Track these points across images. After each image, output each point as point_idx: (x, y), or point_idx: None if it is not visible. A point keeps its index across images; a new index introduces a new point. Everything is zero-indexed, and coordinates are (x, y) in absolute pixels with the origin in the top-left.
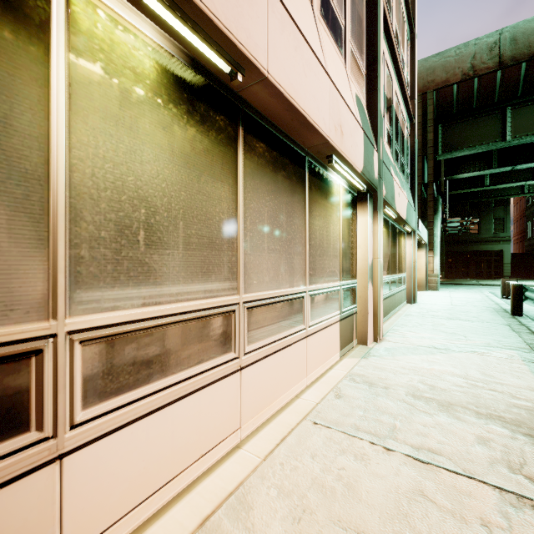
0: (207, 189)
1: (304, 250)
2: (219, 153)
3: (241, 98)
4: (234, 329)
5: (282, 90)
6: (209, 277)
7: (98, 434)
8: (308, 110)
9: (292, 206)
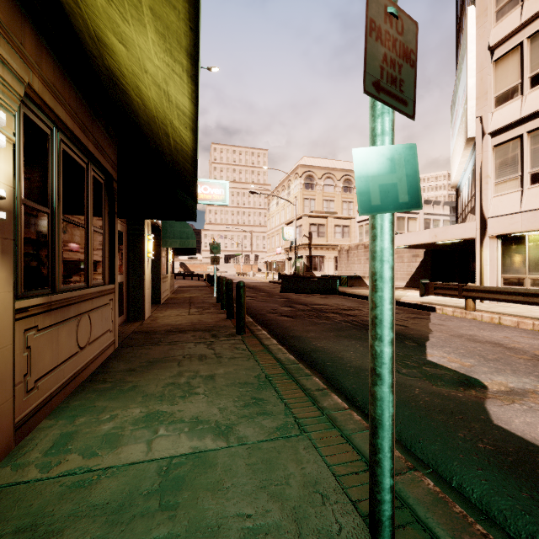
0: None
1: None
2: None
3: None
4: None
5: None
6: None
7: None
8: None
9: None
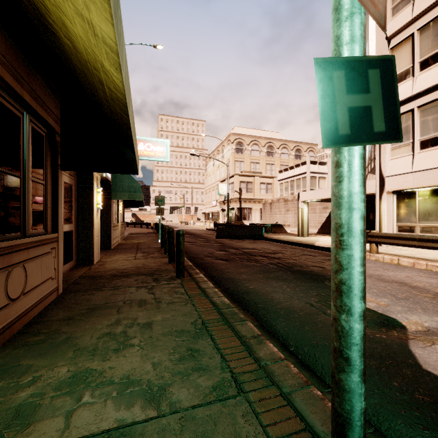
0: None
1: None
2: None
3: None
4: None
5: None
6: None
7: None
8: None
9: None
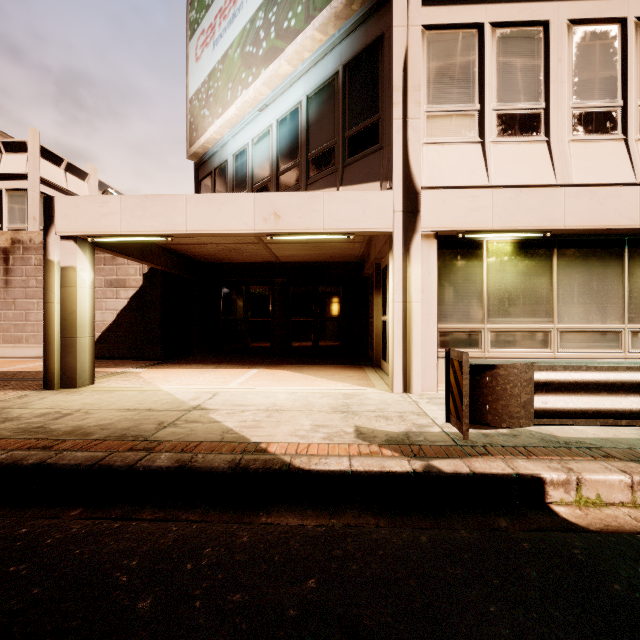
0: (534, 282)
1: (622, 301)
2: (540, 265)
3: (555, 235)
4: (550, 339)
5: (577, 228)
6: (535, 316)
7: (494, 357)
8: (606, 223)
9: (604, 275)
